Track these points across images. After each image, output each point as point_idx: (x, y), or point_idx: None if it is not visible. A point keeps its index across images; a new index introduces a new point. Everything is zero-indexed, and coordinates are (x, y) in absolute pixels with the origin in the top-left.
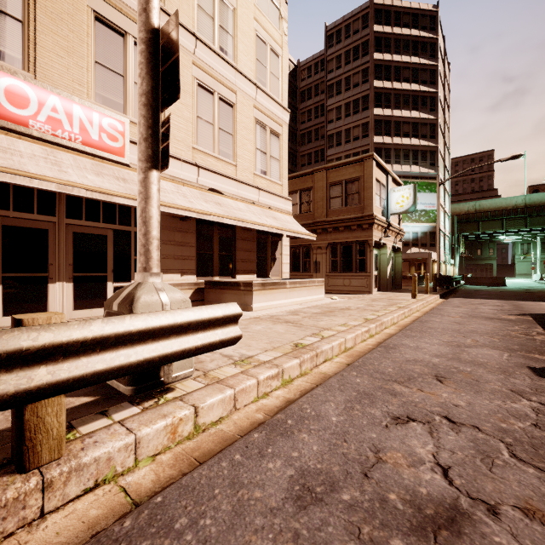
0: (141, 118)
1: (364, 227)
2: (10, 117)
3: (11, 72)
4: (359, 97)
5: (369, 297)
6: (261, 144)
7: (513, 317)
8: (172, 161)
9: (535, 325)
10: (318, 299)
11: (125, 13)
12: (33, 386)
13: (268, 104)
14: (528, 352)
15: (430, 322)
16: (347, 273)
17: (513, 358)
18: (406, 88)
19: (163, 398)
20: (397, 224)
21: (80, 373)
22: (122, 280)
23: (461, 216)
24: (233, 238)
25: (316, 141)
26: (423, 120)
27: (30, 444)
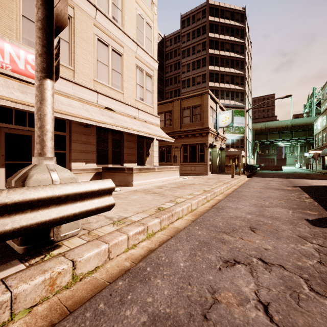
0: (37, 39)
1: (203, 135)
2: None
3: None
4: (200, 58)
5: (206, 177)
6: (139, 81)
7: (289, 188)
8: (79, 87)
9: (303, 193)
10: (175, 178)
11: None
12: None
13: (144, 56)
14: (303, 210)
15: (243, 191)
16: (193, 163)
17: (295, 214)
18: (227, 54)
19: (49, 254)
20: (222, 134)
21: None
22: None
23: (258, 131)
24: (122, 139)
25: (175, 84)
26: (237, 74)
27: None
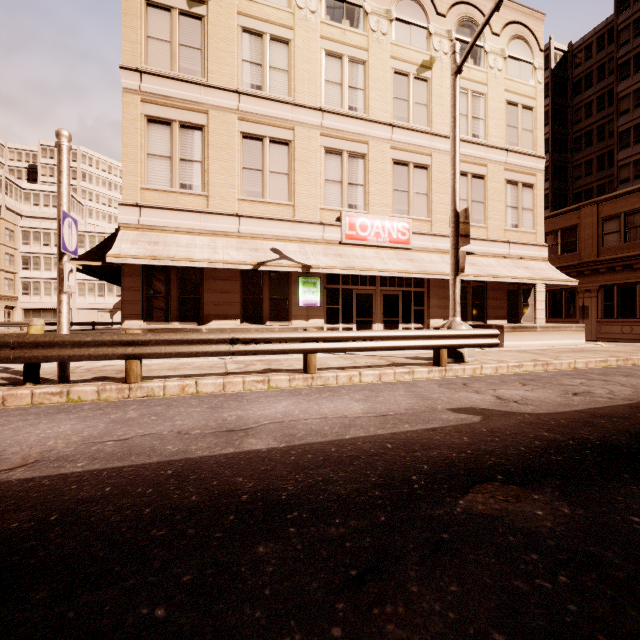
0: (453, 254)
1: None
2: (361, 238)
3: (361, 215)
4: None
5: None
6: (511, 201)
7: None
8: (437, 238)
9: None
10: (575, 344)
11: (408, 150)
12: (443, 344)
13: (519, 161)
14: None
15: None
16: (627, 319)
17: None
18: None
19: (466, 363)
20: None
21: (451, 343)
22: (406, 323)
23: None
24: (484, 289)
25: (599, 142)
26: None
27: (441, 359)
